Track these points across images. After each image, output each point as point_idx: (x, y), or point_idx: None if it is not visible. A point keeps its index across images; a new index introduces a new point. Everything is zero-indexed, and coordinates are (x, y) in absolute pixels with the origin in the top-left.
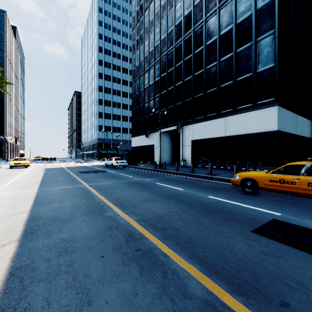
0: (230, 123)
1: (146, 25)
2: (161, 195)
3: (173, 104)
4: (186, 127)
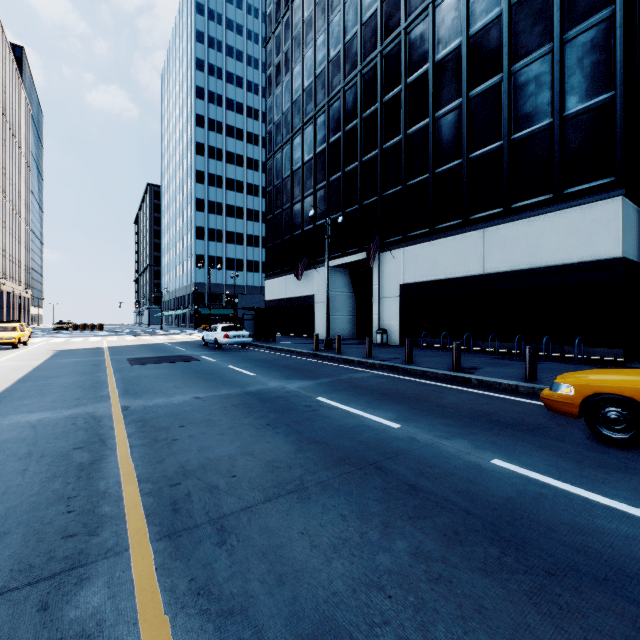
0: (495, 242)
1: (298, 30)
2: (332, 456)
3: (358, 202)
4: (388, 256)
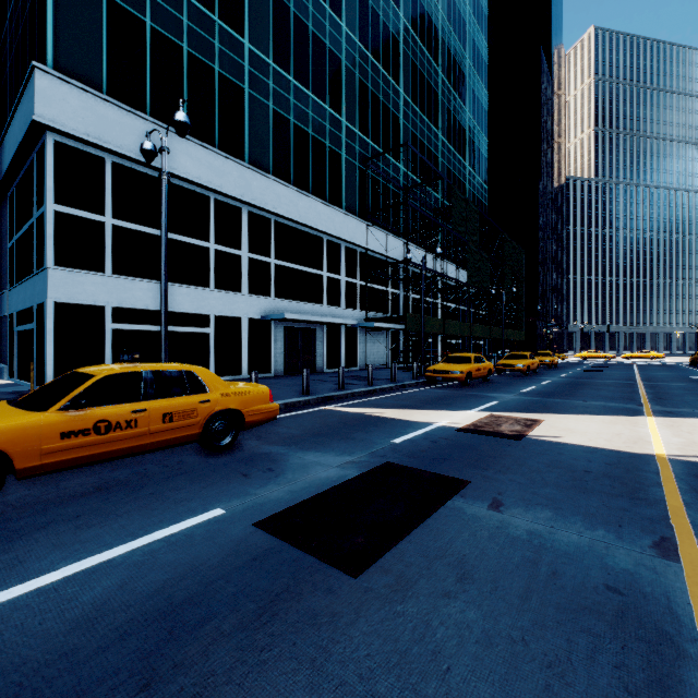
0: None
1: None
2: None
3: None
4: None
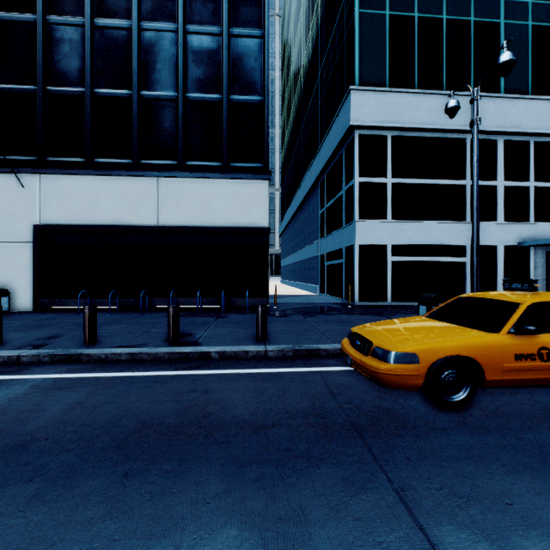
0: (171, 194)
1: None
2: None
3: None
4: (9, 179)
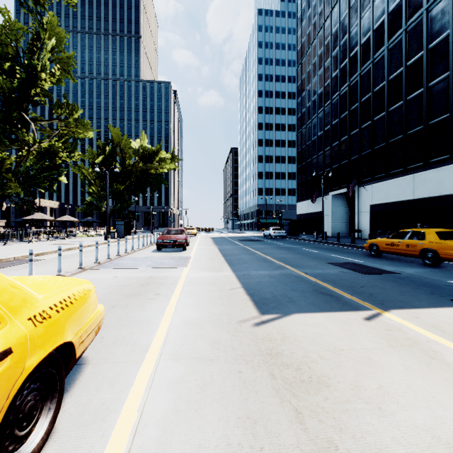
0: (419, 181)
1: (314, 60)
2: (295, 253)
3: (347, 158)
4: (363, 189)
